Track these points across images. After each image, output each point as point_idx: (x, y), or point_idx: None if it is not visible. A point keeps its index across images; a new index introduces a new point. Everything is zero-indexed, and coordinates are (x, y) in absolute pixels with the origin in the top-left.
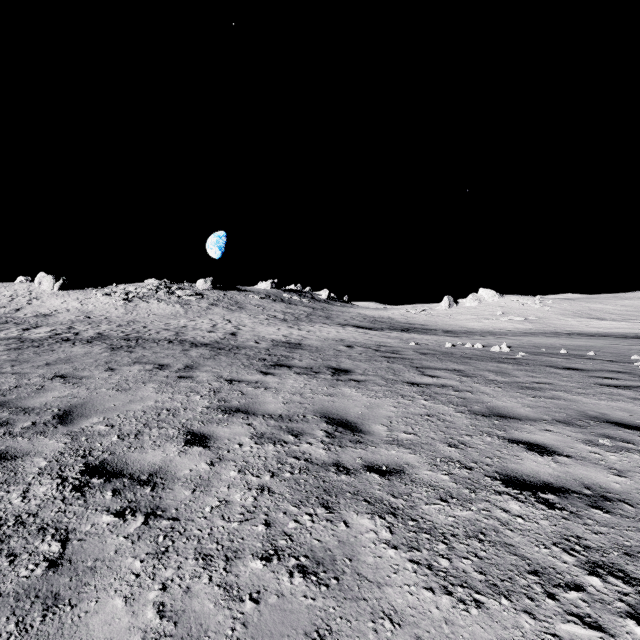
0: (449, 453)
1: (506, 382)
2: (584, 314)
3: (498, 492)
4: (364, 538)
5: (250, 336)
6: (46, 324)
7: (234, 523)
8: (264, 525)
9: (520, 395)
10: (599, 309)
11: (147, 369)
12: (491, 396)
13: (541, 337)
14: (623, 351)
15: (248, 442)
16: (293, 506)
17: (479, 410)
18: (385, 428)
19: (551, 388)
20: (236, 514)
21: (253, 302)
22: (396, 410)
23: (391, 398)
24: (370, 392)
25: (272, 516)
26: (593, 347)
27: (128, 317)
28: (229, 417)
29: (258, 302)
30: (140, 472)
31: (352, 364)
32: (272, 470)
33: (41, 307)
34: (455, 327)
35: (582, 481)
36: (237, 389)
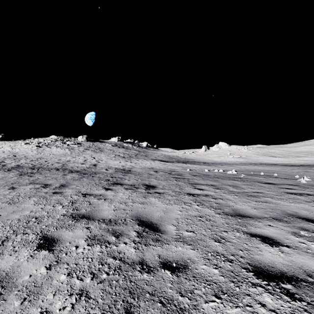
0: (216, 247)
1: (239, 192)
2: (266, 154)
3: (253, 284)
4: None
5: (104, 166)
6: None
7: None
8: None
9: (248, 200)
10: (273, 152)
11: (36, 187)
12: (233, 201)
13: (249, 165)
14: (289, 173)
15: (83, 244)
16: (102, 313)
17: (228, 212)
18: (175, 228)
19: (263, 195)
20: None
21: (108, 148)
22: (181, 213)
23: (178, 204)
24: (166, 200)
25: None
26: (275, 171)
27: (38, 156)
28: (76, 222)
29: (110, 148)
30: None
31: (157, 182)
32: (94, 271)
33: None
34: (208, 160)
35: (304, 269)
36: (87, 200)
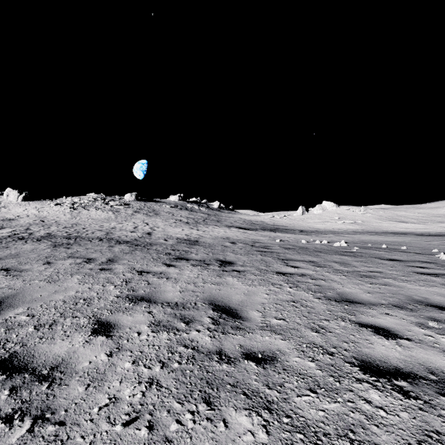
0: (313, 338)
1: (348, 271)
2: (393, 219)
3: (358, 380)
4: (242, 442)
5: (161, 235)
6: (9, 226)
7: (118, 427)
8: (147, 428)
9: (360, 282)
10: (403, 215)
11: (77, 262)
12: (339, 283)
13: (366, 235)
14: (425, 246)
15: (146, 330)
16: (177, 402)
17: (332, 296)
18: (260, 314)
19: (382, 276)
20: (122, 414)
21: (165, 210)
22: (268, 297)
23: (264, 286)
24: (248, 281)
25: (156, 416)
26: (403, 242)
27: (73, 221)
28: (134, 305)
29: (169, 210)
30: (43, 366)
31: (235, 257)
32: (163, 360)
33: (7, 213)
34: (307, 228)
35: (426, 365)
36: (145, 279)
